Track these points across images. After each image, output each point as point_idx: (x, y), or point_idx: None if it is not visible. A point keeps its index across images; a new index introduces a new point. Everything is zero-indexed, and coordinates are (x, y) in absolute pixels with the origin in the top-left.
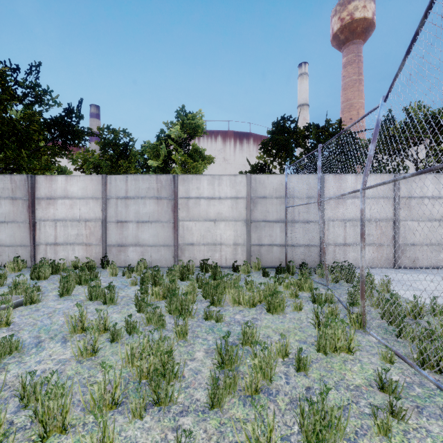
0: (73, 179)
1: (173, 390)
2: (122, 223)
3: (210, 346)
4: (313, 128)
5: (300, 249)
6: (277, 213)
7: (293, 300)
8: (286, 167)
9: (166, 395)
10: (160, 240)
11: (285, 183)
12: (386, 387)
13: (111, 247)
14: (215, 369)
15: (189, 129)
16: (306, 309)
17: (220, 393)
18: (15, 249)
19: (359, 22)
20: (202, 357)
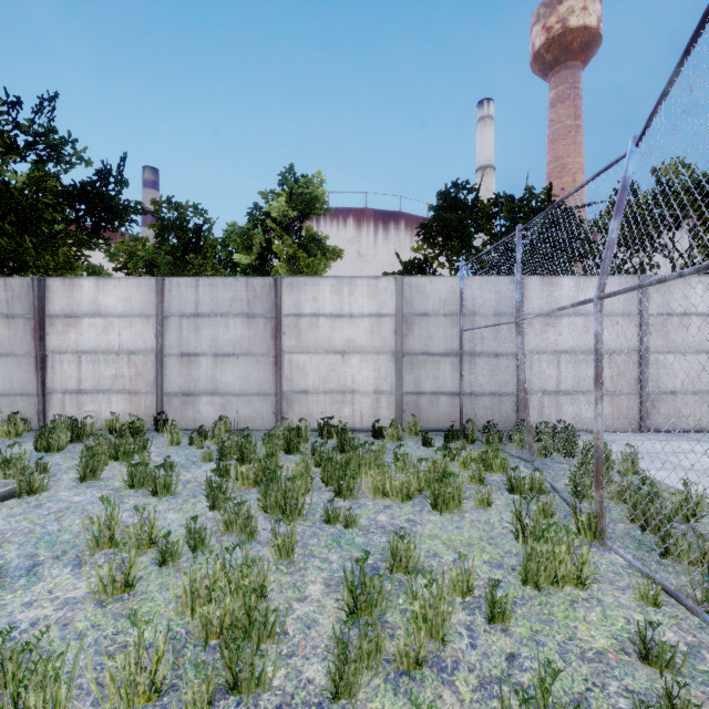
0: (109, 284)
1: (264, 664)
2: (189, 357)
3: (334, 573)
4: (506, 200)
5: (484, 400)
6: (446, 341)
7: (475, 487)
8: (462, 264)
9: (251, 674)
10: (253, 385)
11: (459, 291)
12: (654, 655)
13: (172, 397)
14: (342, 619)
15: (301, 202)
16: (499, 503)
17: (351, 672)
18: (12, 400)
19: (576, 33)
20: (319, 594)
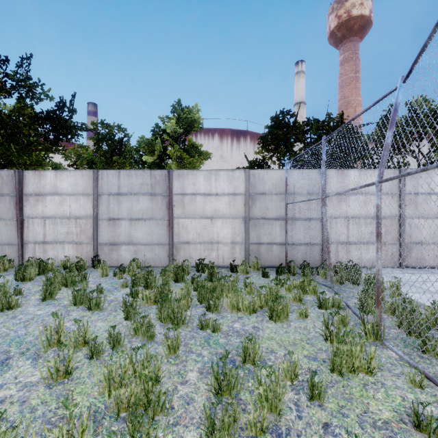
0: (63, 174)
1: (156, 433)
2: (114, 220)
3: (205, 364)
4: (314, 122)
5: (300, 248)
6: (276, 210)
7: (296, 304)
8: (287, 161)
9: None
10: (155, 238)
11: (285, 179)
12: (424, 425)
13: (103, 246)
14: (211, 397)
15: (185, 123)
16: (312, 315)
17: None
18: (2, 248)
19: (356, 19)
20: (195, 379)
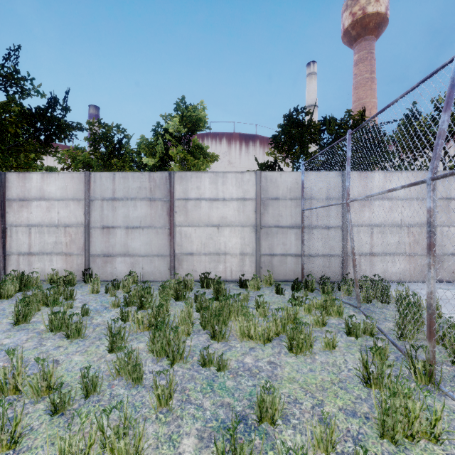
0: (51, 177)
1: None
2: (108, 229)
3: (207, 423)
4: (332, 119)
5: (318, 260)
6: (291, 217)
7: (319, 329)
8: (303, 162)
9: None
10: (154, 249)
11: (301, 182)
12: None
13: (96, 257)
14: None
15: (189, 122)
16: (341, 345)
17: None
18: None
19: (372, 17)
20: (192, 451)
